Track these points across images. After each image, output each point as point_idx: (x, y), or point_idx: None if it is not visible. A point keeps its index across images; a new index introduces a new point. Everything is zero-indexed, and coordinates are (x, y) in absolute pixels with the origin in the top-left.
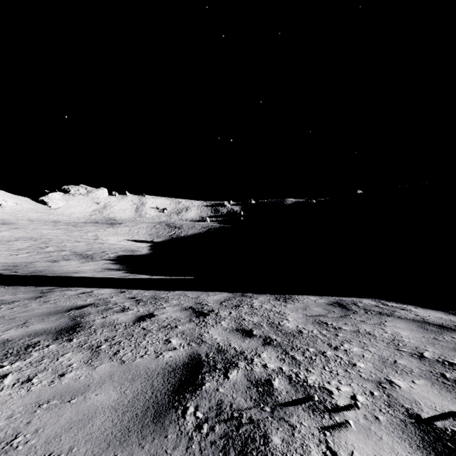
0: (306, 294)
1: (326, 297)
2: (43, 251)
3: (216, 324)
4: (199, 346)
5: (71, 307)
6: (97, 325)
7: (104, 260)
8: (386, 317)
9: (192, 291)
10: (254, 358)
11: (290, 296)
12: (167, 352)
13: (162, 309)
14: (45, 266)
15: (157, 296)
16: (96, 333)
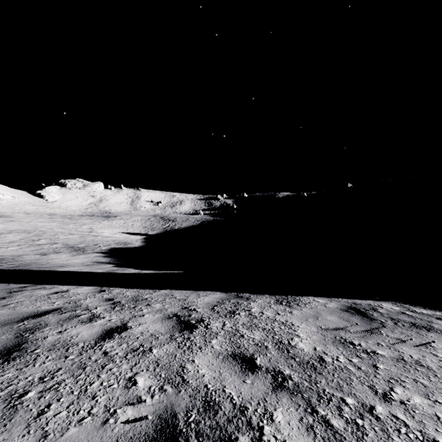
0: (312, 295)
1: (336, 299)
2: (35, 243)
3: (205, 345)
4: (177, 393)
5: (29, 314)
6: (45, 347)
7: (95, 253)
8: (426, 332)
9: (181, 289)
10: (262, 423)
11: (293, 297)
12: (125, 408)
13: (140, 317)
14: (33, 260)
15: (140, 296)
16: (34, 364)
